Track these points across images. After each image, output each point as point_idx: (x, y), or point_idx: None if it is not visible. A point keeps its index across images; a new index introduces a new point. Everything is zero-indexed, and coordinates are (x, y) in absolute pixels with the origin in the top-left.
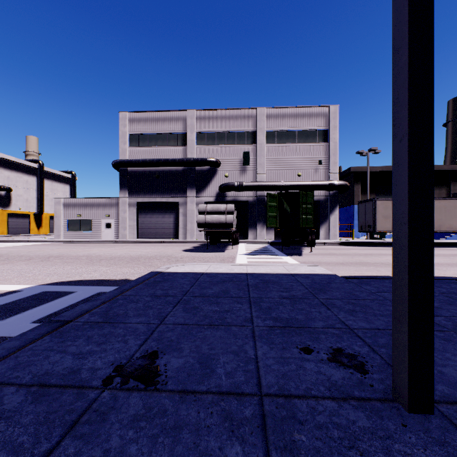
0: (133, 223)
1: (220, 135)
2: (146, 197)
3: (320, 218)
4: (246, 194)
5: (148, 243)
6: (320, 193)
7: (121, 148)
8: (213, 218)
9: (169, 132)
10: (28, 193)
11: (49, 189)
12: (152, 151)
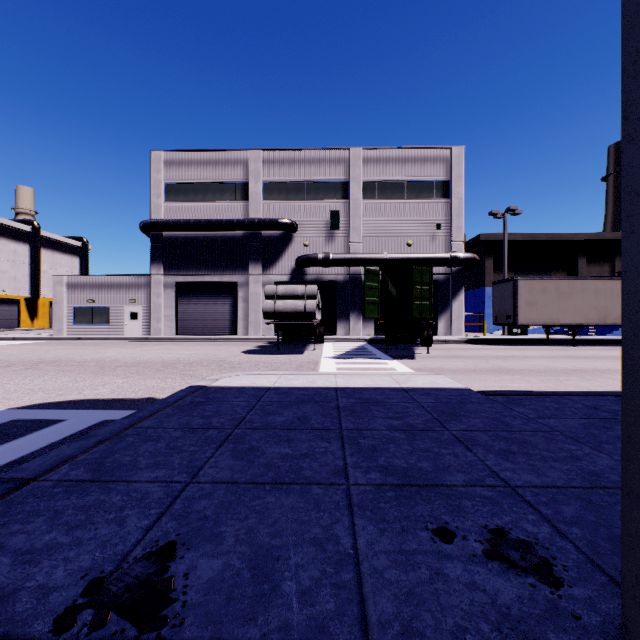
0: (170, 312)
1: (297, 186)
2: (190, 274)
3: (438, 306)
4: (335, 271)
5: (193, 341)
6: (439, 271)
7: (152, 204)
8: (286, 305)
9: (223, 181)
10: (16, 268)
11: (49, 263)
12: (198, 208)
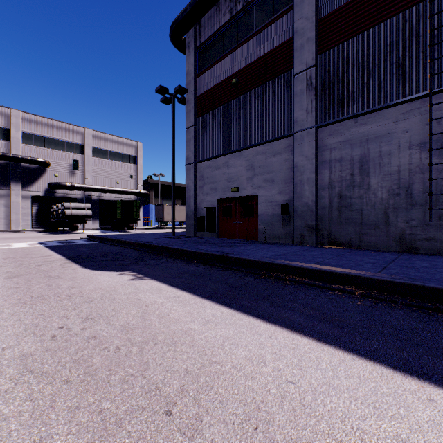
0: None
1: (49, 140)
2: None
3: None
4: (76, 192)
5: None
6: (132, 197)
7: None
8: (77, 212)
9: None
10: None
11: None
12: None
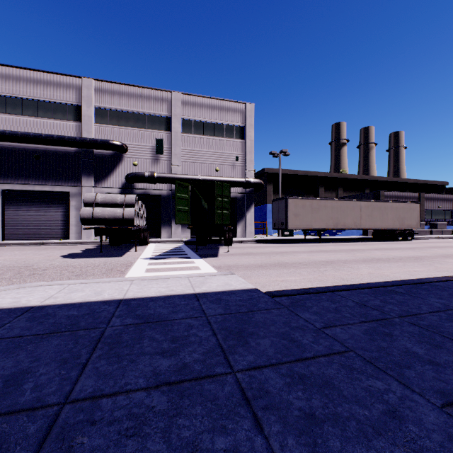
0: None
1: (127, 115)
2: (18, 183)
3: (237, 216)
4: (159, 187)
5: (19, 245)
6: (238, 190)
7: None
8: (104, 212)
9: (55, 101)
10: None
11: None
12: (28, 122)
